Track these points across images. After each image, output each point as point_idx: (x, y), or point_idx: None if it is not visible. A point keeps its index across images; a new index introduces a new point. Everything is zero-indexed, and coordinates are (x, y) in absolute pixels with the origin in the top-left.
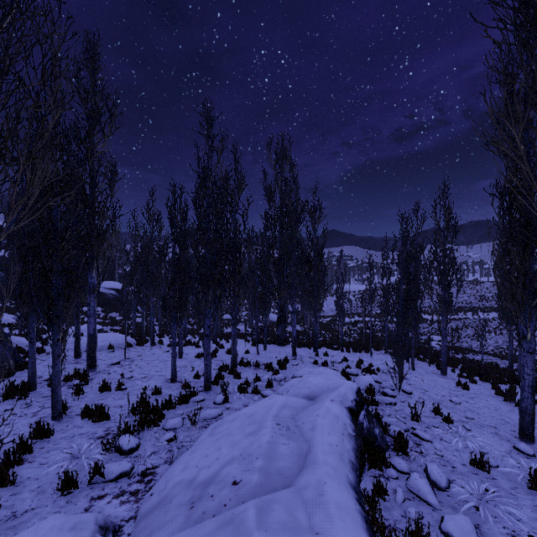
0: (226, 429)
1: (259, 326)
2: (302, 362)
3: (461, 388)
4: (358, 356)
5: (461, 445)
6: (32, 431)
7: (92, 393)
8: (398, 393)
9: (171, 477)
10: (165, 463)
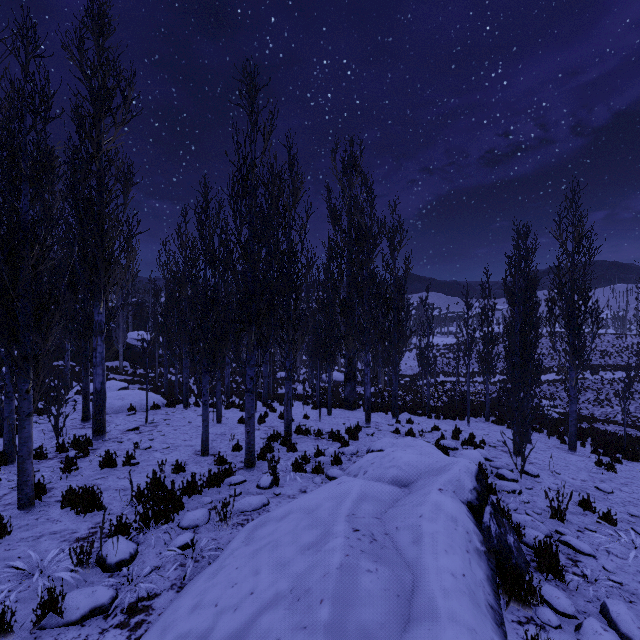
0: (270, 532)
1: (321, 387)
2: (379, 430)
3: (604, 469)
4: (451, 424)
5: None
6: None
7: (90, 468)
8: (518, 476)
9: (172, 623)
10: (171, 589)
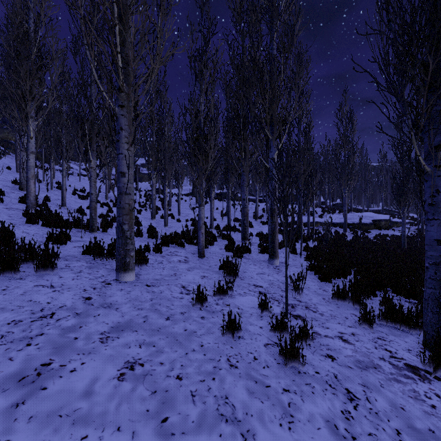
0: None
1: None
2: None
3: None
4: None
5: None
6: None
7: None
8: None
9: None
10: None
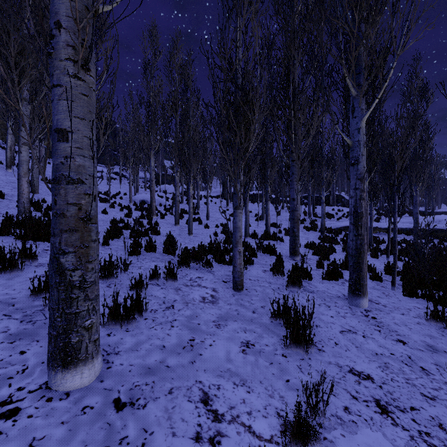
0: None
1: None
2: None
3: None
4: None
5: None
6: None
7: None
8: None
9: None
10: None
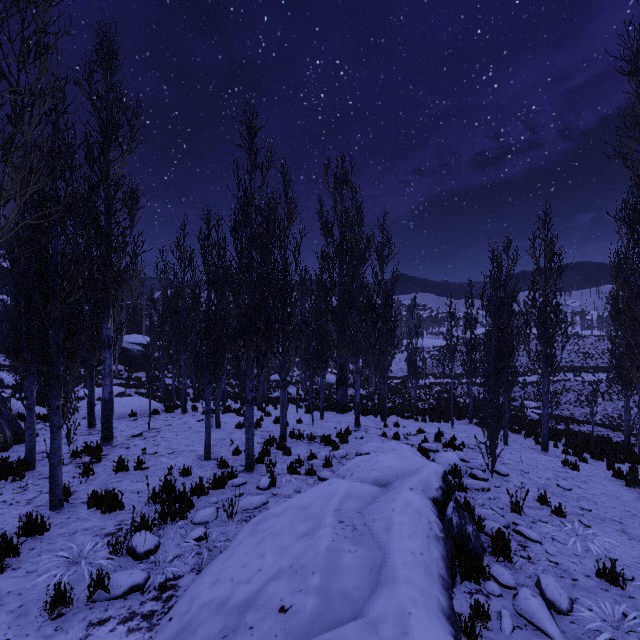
0: (271, 525)
1: (314, 389)
2: (367, 434)
3: (569, 468)
4: (436, 426)
5: (580, 547)
6: (20, 526)
7: (105, 473)
8: (490, 476)
9: (197, 595)
10: (191, 572)
